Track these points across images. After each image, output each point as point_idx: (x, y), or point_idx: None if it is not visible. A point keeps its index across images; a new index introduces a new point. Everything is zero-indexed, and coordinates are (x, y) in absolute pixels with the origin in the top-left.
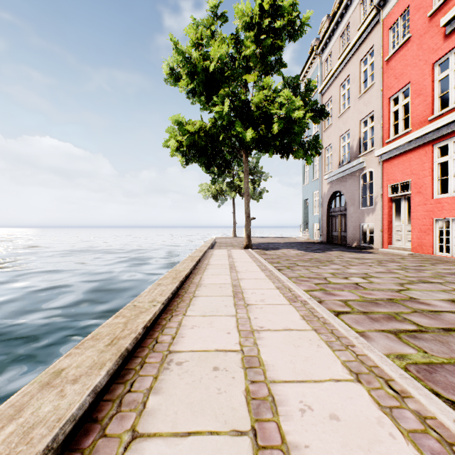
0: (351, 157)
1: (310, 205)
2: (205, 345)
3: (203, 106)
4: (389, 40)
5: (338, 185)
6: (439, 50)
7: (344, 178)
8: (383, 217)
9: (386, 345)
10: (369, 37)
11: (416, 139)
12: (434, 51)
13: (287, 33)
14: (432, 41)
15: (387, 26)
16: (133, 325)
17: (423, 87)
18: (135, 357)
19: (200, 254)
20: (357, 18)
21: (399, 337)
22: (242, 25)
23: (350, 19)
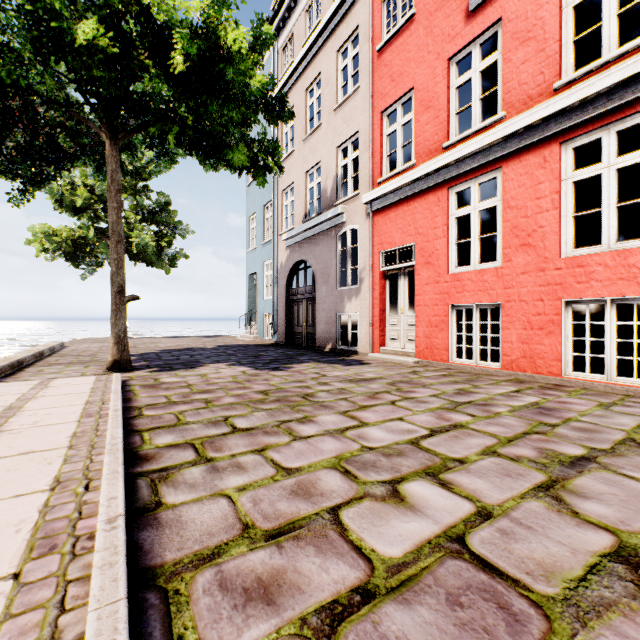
0: (324, 206)
1: (259, 284)
2: None
3: None
4: (382, 19)
5: (303, 250)
6: (459, 38)
7: (313, 239)
8: (373, 303)
9: None
10: (351, 12)
11: (424, 178)
12: (451, 39)
13: None
14: (448, 23)
15: None
16: None
17: (434, 95)
18: None
19: None
20: None
21: None
22: None
23: None
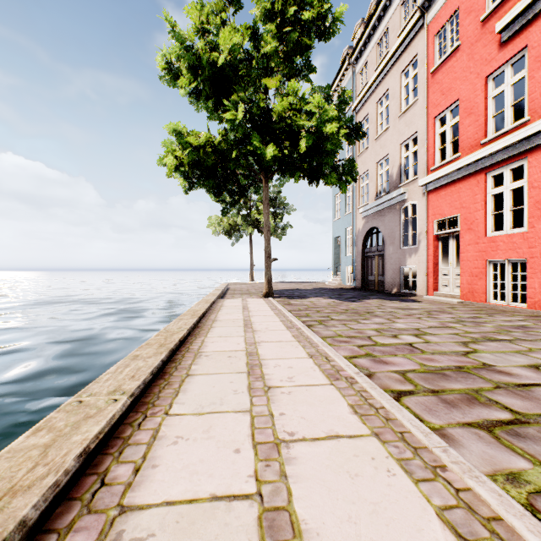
0: (390, 187)
1: (342, 244)
2: (194, 484)
3: (211, 114)
4: (434, 48)
5: (374, 220)
6: (493, 62)
7: (382, 211)
8: (428, 259)
9: (483, 453)
10: (411, 45)
11: (466, 166)
12: (488, 62)
13: (317, 31)
14: (485, 51)
15: (432, 32)
16: (60, 450)
17: (474, 104)
18: (44, 534)
19: (206, 306)
20: (397, 22)
21: (495, 436)
22: (260, 13)
23: (389, 23)
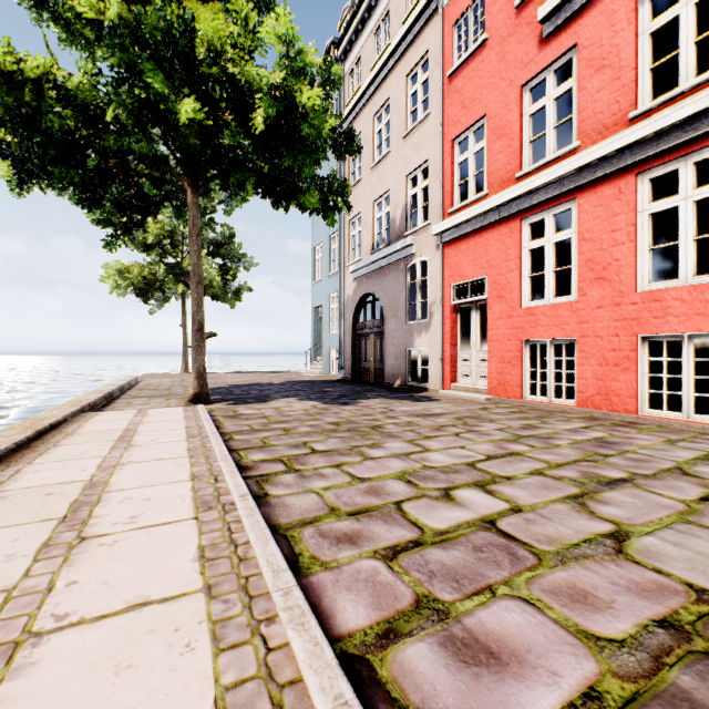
0: (392, 236)
1: (324, 317)
2: None
3: (67, 32)
4: (453, 43)
5: (370, 283)
6: (532, 64)
7: (381, 271)
8: (444, 338)
9: None
10: (421, 36)
11: (497, 209)
12: (525, 65)
13: None
14: (521, 49)
15: (450, 20)
16: None
17: (507, 123)
18: None
19: (3, 445)
20: (402, 4)
21: None
22: None
23: (390, 4)
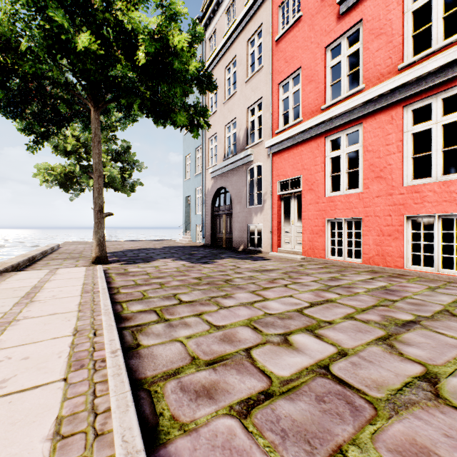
0: (238, 149)
1: (192, 203)
2: None
3: None
4: (278, 19)
5: (223, 180)
6: (332, 33)
7: (230, 172)
8: (273, 217)
9: None
10: (257, 14)
11: (308, 130)
12: (327, 33)
13: None
14: (325, 22)
15: (276, 3)
16: None
17: (315, 72)
18: None
19: None
20: None
21: None
22: None
23: None
